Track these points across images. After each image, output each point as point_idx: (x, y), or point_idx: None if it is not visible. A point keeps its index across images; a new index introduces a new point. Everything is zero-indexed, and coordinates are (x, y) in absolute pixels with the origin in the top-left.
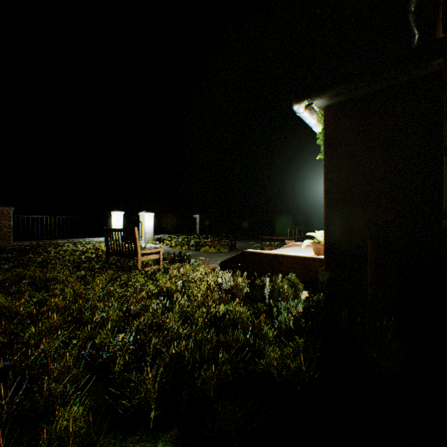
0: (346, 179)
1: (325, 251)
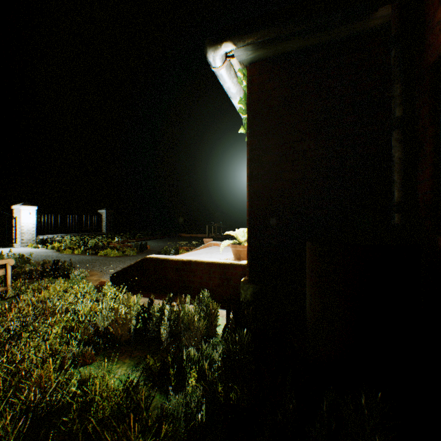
0: (274, 160)
1: (249, 256)
